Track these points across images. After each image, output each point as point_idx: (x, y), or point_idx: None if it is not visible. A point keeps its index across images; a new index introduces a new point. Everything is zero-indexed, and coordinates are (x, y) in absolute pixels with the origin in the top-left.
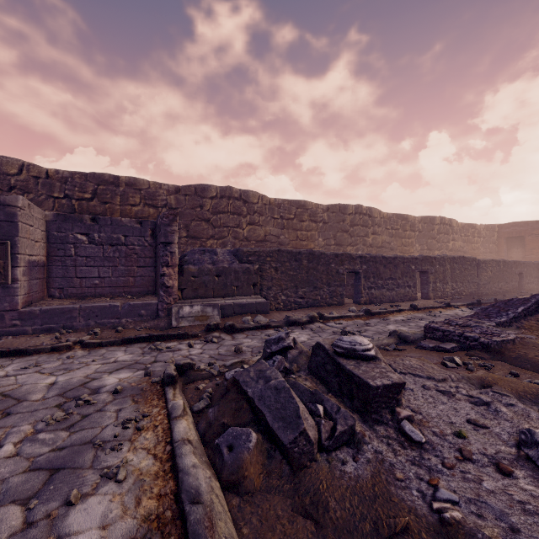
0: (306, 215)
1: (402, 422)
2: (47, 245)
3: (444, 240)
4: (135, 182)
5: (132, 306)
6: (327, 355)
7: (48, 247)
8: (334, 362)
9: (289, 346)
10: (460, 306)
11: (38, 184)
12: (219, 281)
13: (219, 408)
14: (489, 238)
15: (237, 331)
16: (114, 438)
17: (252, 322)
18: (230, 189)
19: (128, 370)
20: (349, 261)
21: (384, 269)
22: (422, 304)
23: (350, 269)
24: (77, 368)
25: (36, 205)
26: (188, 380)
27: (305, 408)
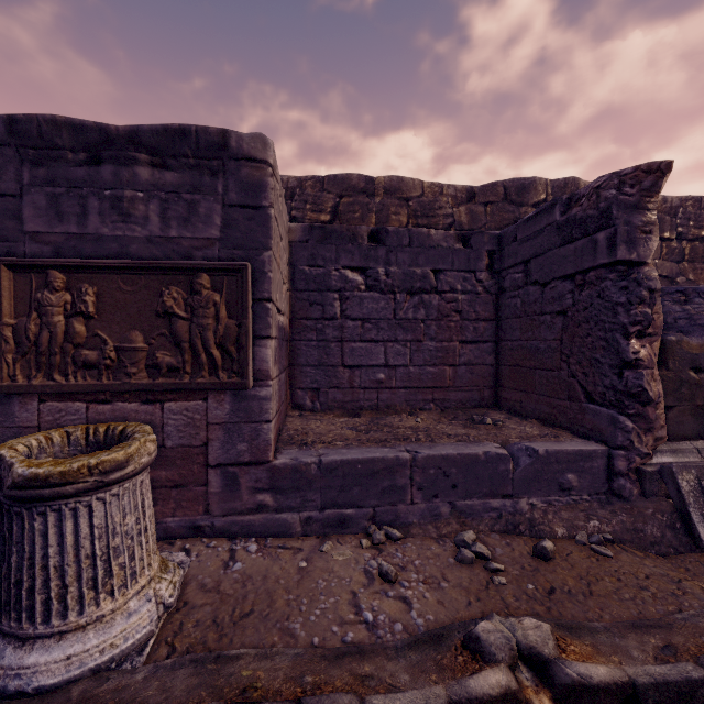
0: None
1: None
2: (291, 295)
3: None
4: (399, 185)
5: (541, 460)
6: None
7: (292, 299)
8: None
9: None
10: None
11: None
12: None
13: None
14: None
15: None
16: None
17: None
18: (573, 184)
19: None
20: None
21: None
22: None
23: None
24: None
25: None
26: None
27: None
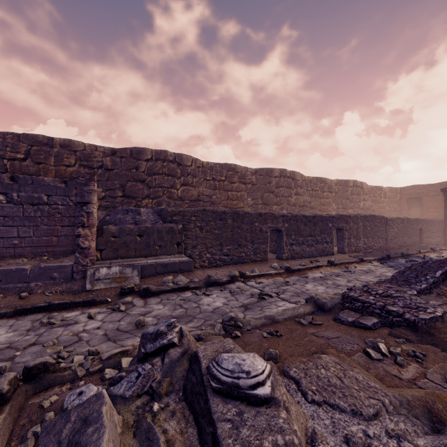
0: (237, 177)
1: None
2: None
3: (356, 200)
4: (70, 143)
5: (43, 269)
6: (201, 382)
7: None
8: (208, 401)
9: (170, 343)
10: (372, 260)
11: None
12: (141, 241)
13: None
14: (393, 199)
15: (153, 294)
16: None
17: (170, 284)
18: (164, 153)
19: None
20: (272, 220)
21: (304, 227)
22: (338, 259)
23: (273, 227)
24: None
25: None
26: (38, 388)
27: None
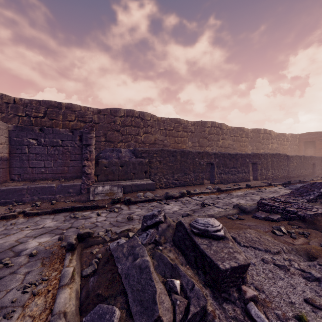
0: (181, 127)
1: (248, 304)
2: (9, 146)
3: (266, 143)
4: (71, 106)
5: (63, 187)
6: (186, 233)
7: (10, 147)
8: (191, 240)
9: (160, 221)
10: (277, 185)
11: (8, 107)
12: (122, 170)
13: (98, 278)
14: (293, 142)
15: (132, 203)
16: (11, 303)
17: (143, 197)
18: (132, 111)
19: (49, 234)
20: (207, 156)
21: (229, 162)
22: (253, 183)
23: (208, 161)
24: (13, 233)
25: (7, 120)
26: (86, 245)
27: (163, 288)
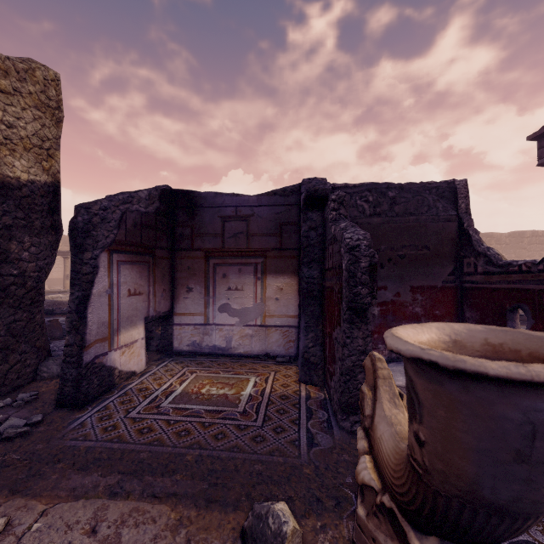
0: (493, 241)
1: None
2: None
3: None
4: None
5: None
6: None
7: None
8: None
9: None
10: None
11: None
12: None
13: None
14: None
15: None
16: None
17: None
18: None
19: None
20: None
21: None
22: None
23: None
24: None
25: None
26: None
27: None
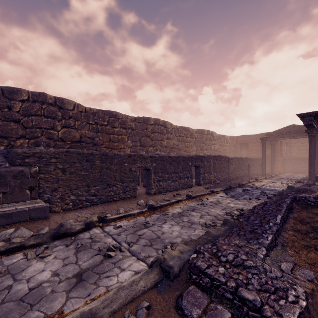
0: (118, 123)
1: None
2: None
3: (209, 144)
4: None
5: None
6: None
7: None
8: None
9: None
10: (219, 191)
11: None
12: None
13: None
14: (232, 144)
15: None
16: None
17: None
18: (43, 95)
19: None
20: (141, 160)
21: (170, 166)
22: (195, 191)
23: (142, 166)
24: None
25: None
26: None
27: None
